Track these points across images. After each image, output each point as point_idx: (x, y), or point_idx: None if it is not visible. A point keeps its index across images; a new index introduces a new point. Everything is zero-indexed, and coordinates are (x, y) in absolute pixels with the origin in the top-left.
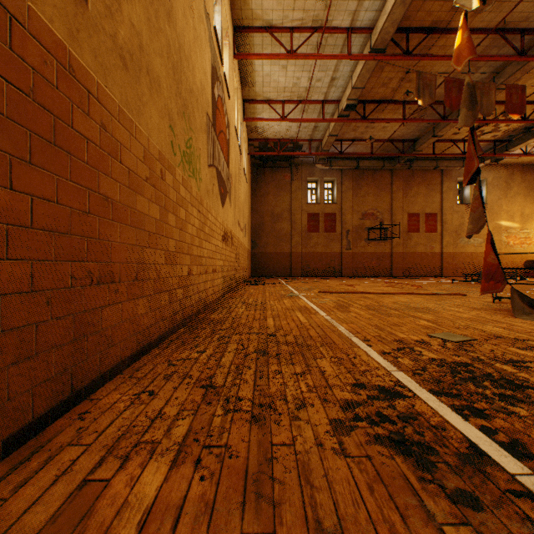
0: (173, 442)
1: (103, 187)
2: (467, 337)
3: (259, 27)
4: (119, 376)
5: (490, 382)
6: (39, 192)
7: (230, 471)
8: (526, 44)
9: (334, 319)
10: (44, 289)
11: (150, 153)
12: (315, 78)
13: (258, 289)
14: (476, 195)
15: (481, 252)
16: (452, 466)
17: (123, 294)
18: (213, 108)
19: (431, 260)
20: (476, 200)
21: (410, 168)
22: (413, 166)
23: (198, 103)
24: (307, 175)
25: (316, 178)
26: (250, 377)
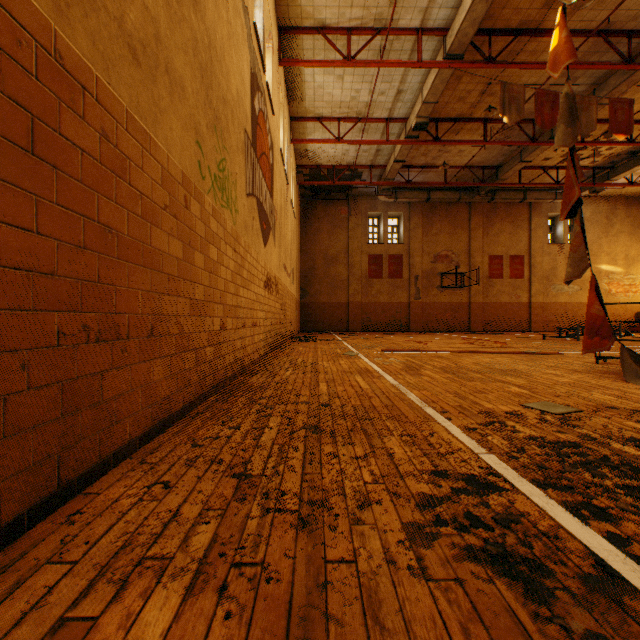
0: (191, 558)
1: (104, 214)
2: (571, 408)
3: (310, 27)
4: (127, 461)
5: (609, 469)
6: (10, 217)
7: (268, 603)
8: (633, 49)
9: (402, 385)
10: (17, 349)
11: (170, 174)
12: (378, 91)
13: (308, 346)
14: (577, 231)
15: (576, 302)
16: (576, 595)
17: (133, 354)
18: (252, 124)
19: (517, 312)
20: (576, 237)
21: (492, 200)
22: (495, 198)
23: (234, 116)
24: (368, 209)
25: (379, 212)
26: (297, 462)
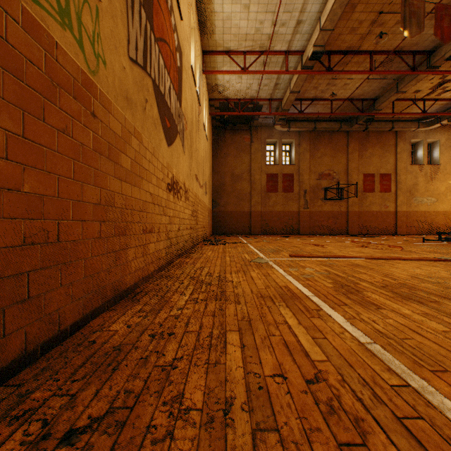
0: None
1: None
2: None
3: None
4: None
5: None
6: None
7: None
8: None
9: (380, 345)
10: None
11: None
12: (280, 22)
13: (217, 250)
14: None
15: (434, 211)
16: None
17: None
18: None
19: (386, 219)
20: None
21: (367, 129)
22: (369, 127)
23: None
24: (266, 137)
25: (275, 140)
26: None
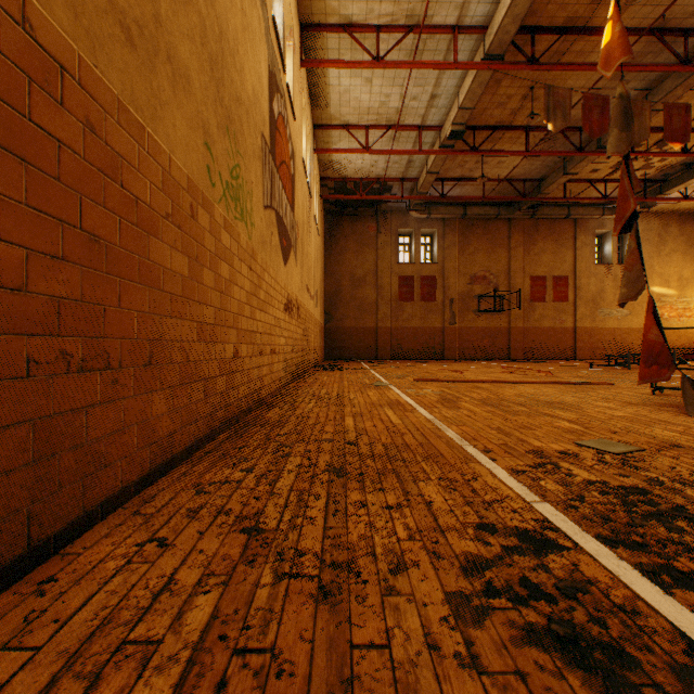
0: (184, 642)
1: (89, 220)
2: (632, 446)
3: (335, 24)
4: (118, 512)
5: (686, 521)
6: None
7: None
8: (690, 50)
9: (438, 420)
10: None
11: (173, 178)
12: (410, 96)
13: (333, 376)
14: (633, 248)
15: (626, 327)
16: None
17: (127, 385)
18: (271, 129)
19: (561, 338)
20: (632, 255)
21: (534, 216)
22: (537, 214)
23: (250, 117)
24: (398, 226)
25: (410, 229)
26: (319, 513)
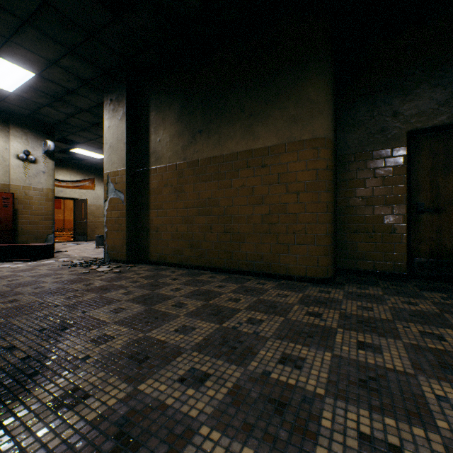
0: None
1: None
2: None
3: None
4: None
5: None
6: None
7: None
8: None
9: None
10: None
11: None
12: None
13: None
14: None
15: None
16: None
17: None
18: None
19: (59, 223)
20: None
21: None
22: None
23: None
24: None
25: None
26: None
